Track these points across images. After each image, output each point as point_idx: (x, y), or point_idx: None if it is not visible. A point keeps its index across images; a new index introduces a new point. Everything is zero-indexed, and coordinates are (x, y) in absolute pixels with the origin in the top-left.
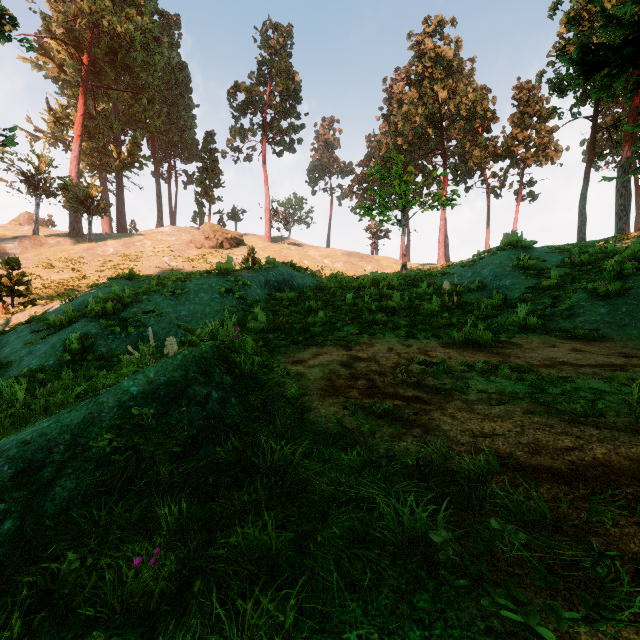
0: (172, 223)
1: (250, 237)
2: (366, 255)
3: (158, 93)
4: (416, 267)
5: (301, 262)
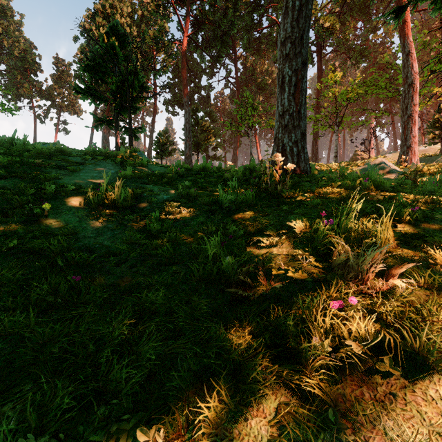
0: None
1: None
2: None
3: None
4: None
5: None
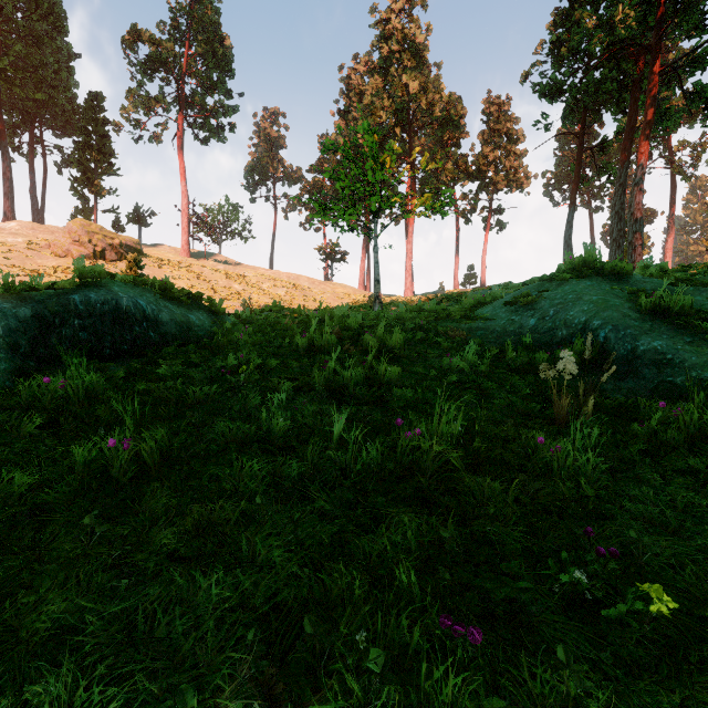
0: (36, 220)
1: (161, 249)
2: (319, 281)
3: (6, 21)
4: (382, 299)
5: (229, 286)
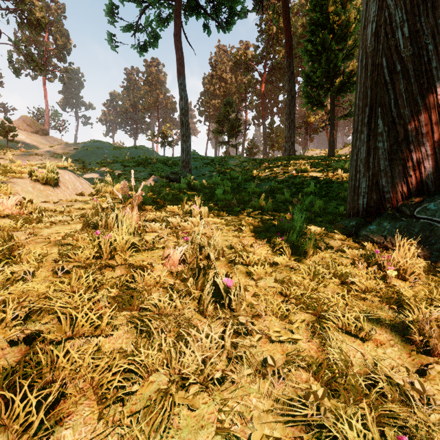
0: None
1: None
2: None
3: None
4: None
5: None
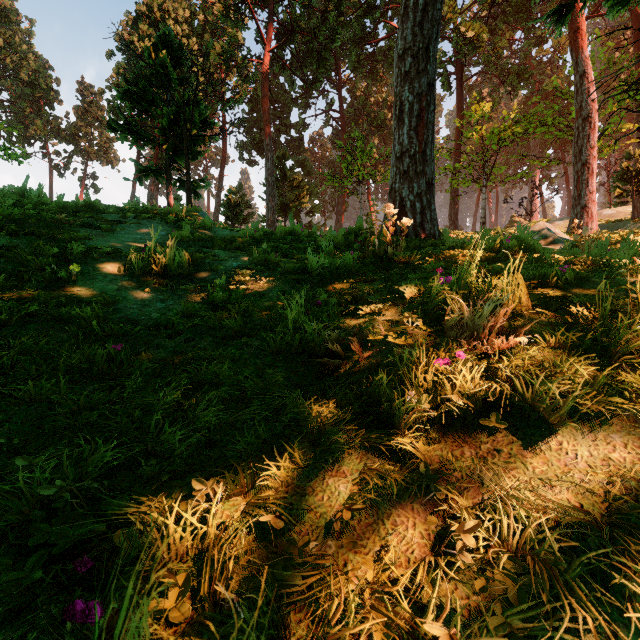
0: None
1: None
2: None
3: None
4: None
5: None
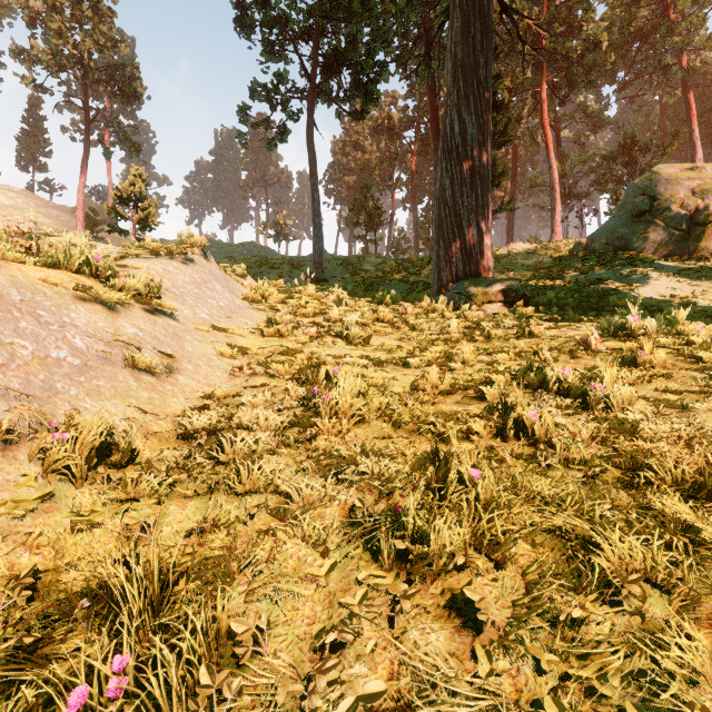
0: None
1: None
2: None
3: None
4: None
5: None
